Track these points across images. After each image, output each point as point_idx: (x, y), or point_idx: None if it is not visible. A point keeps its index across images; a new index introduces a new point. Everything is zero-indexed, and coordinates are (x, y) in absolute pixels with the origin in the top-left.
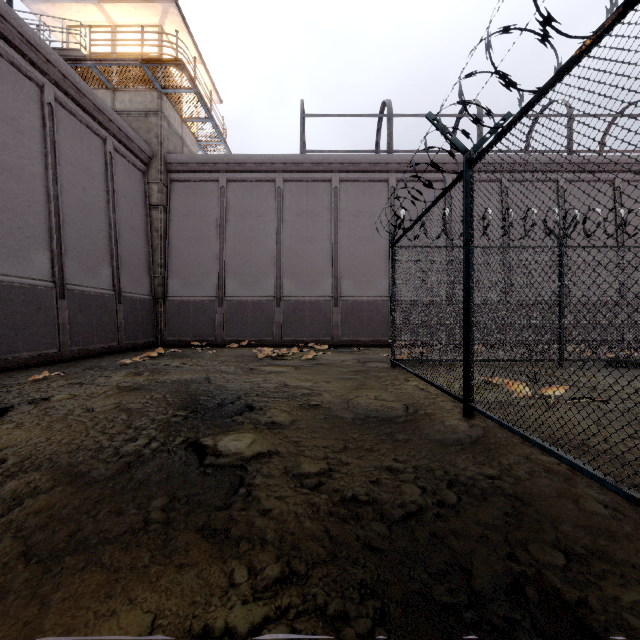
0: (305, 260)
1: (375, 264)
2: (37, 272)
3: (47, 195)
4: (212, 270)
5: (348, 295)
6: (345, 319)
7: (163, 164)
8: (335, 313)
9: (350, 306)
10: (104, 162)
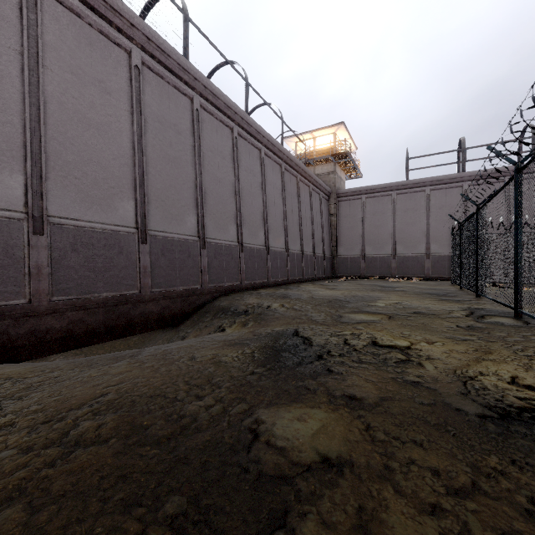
0: (409, 235)
1: None
2: (310, 250)
3: (311, 223)
4: (358, 242)
5: (435, 252)
6: (433, 265)
7: (335, 195)
8: (427, 262)
9: (436, 258)
10: (319, 203)
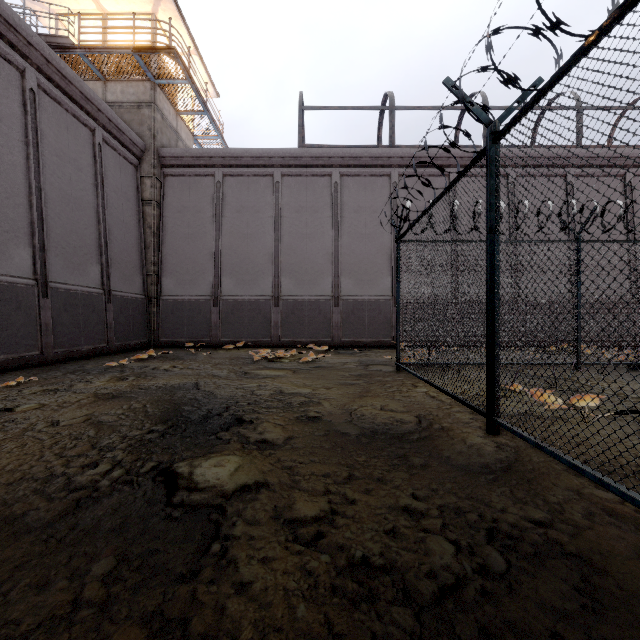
0: (304, 258)
1: (377, 262)
2: (17, 269)
3: (28, 187)
4: (207, 268)
5: (349, 294)
6: (346, 319)
7: (156, 158)
8: (335, 313)
9: (351, 306)
10: (93, 154)
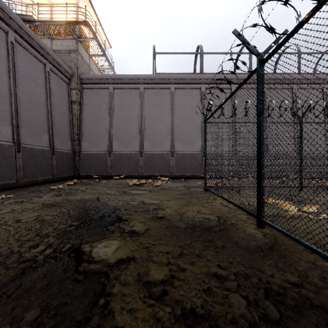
0: (155, 131)
1: (193, 133)
2: (3, 137)
3: (10, 93)
4: (105, 137)
5: (179, 150)
6: (177, 163)
7: (78, 79)
8: (172, 160)
9: (180, 156)
10: (44, 77)
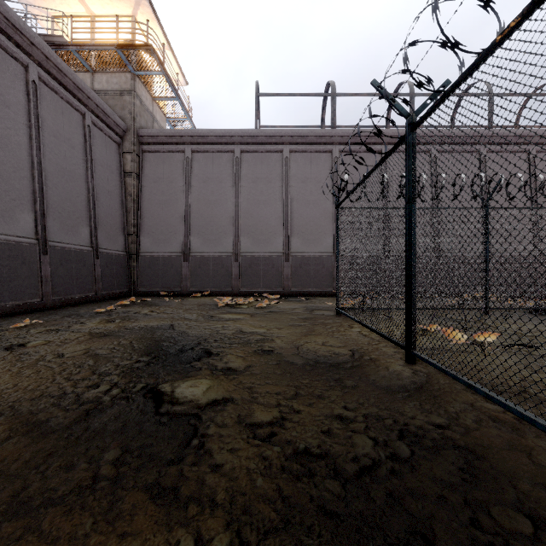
0: (260, 221)
1: (321, 224)
2: (22, 230)
3: (31, 162)
4: (179, 229)
5: (297, 251)
6: (295, 272)
7: (136, 137)
8: (286, 267)
9: (299, 261)
10: (83, 134)
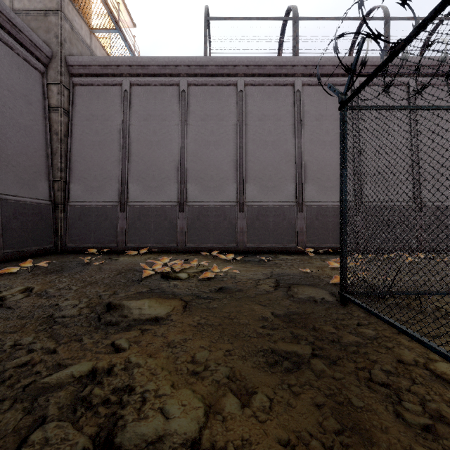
0: (209, 164)
1: (281, 169)
2: None
3: None
4: (115, 175)
5: (253, 200)
6: (250, 225)
7: (63, 65)
8: (240, 218)
9: (255, 211)
10: None
